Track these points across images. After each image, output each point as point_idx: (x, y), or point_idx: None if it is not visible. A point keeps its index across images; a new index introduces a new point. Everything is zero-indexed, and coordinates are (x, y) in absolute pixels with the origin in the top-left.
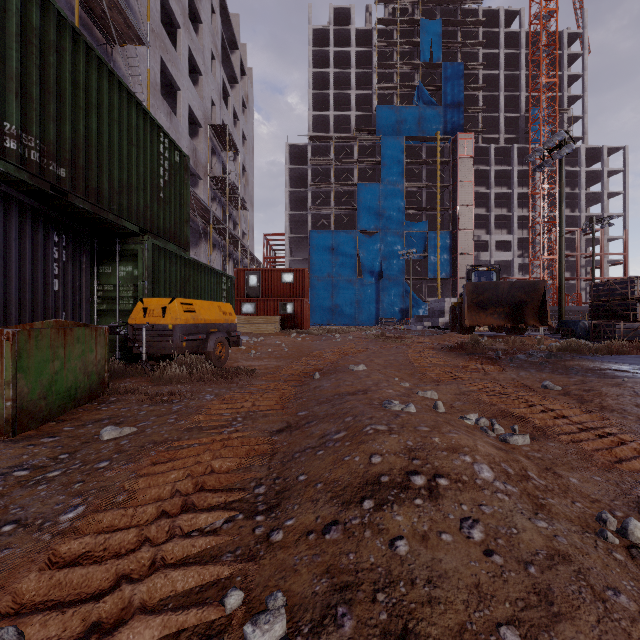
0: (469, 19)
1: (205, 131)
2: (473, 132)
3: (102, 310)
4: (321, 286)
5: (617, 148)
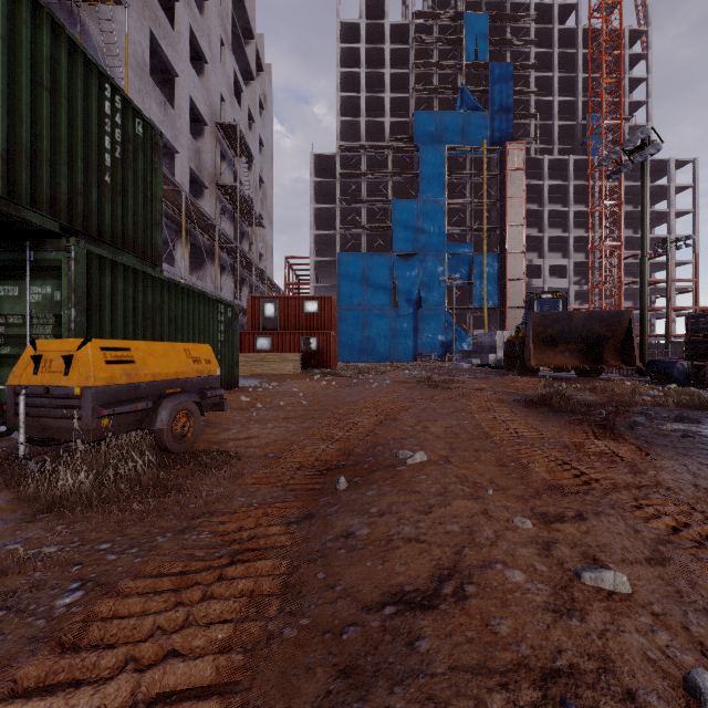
0: (519, 13)
1: (211, 130)
2: (524, 141)
3: (4, 355)
4: (351, 317)
5: (686, 161)
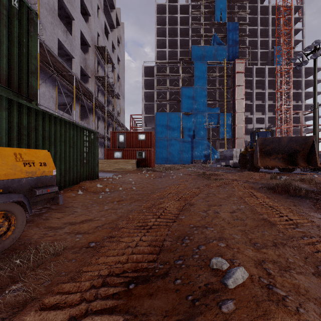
0: None
1: (92, 49)
2: (244, 59)
3: None
4: (161, 142)
5: None
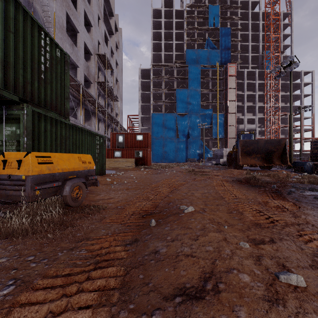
0: (233, 5)
1: (94, 57)
2: (236, 63)
3: None
4: (157, 142)
5: (308, 72)
